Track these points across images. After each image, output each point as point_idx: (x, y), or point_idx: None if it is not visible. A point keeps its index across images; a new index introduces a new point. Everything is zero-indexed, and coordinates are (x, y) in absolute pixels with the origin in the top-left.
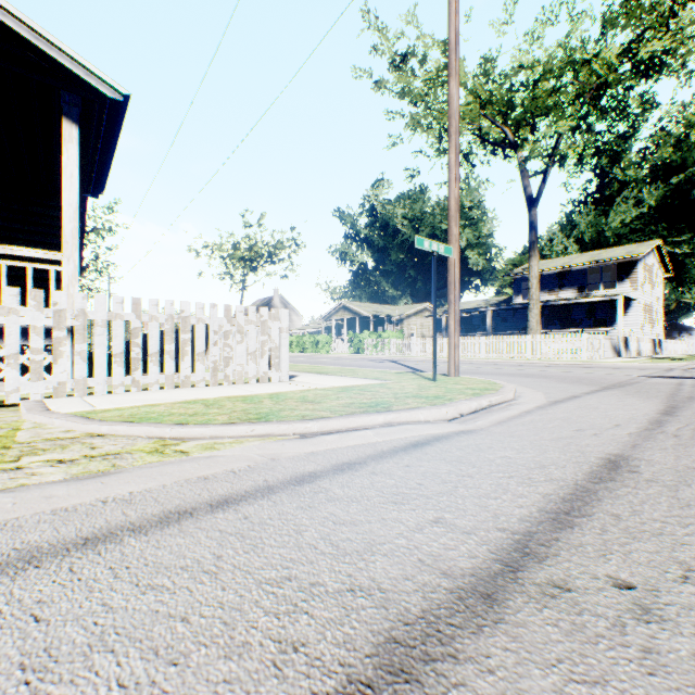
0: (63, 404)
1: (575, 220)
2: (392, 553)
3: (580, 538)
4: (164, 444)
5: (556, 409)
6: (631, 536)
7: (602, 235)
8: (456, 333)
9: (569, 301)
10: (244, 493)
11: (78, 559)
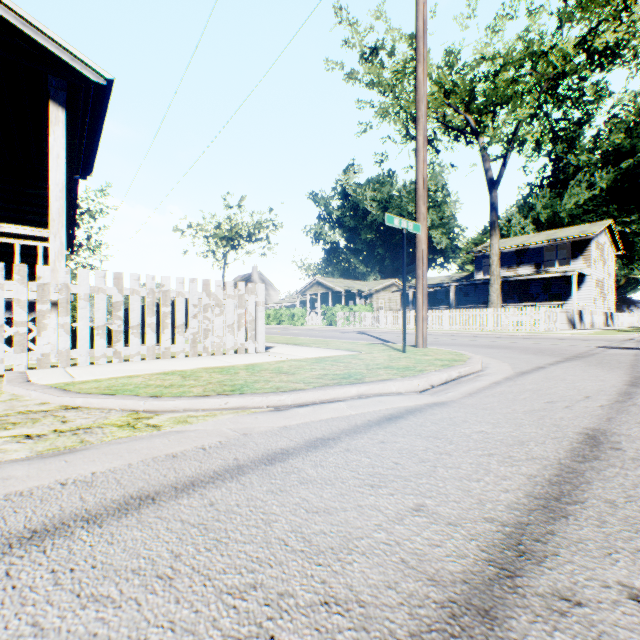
0: (44, 375)
1: (531, 202)
2: (371, 551)
3: (578, 531)
4: (137, 417)
5: (524, 381)
6: (634, 529)
7: (557, 215)
8: (424, 307)
9: (527, 277)
10: (213, 474)
11: (19, 559)
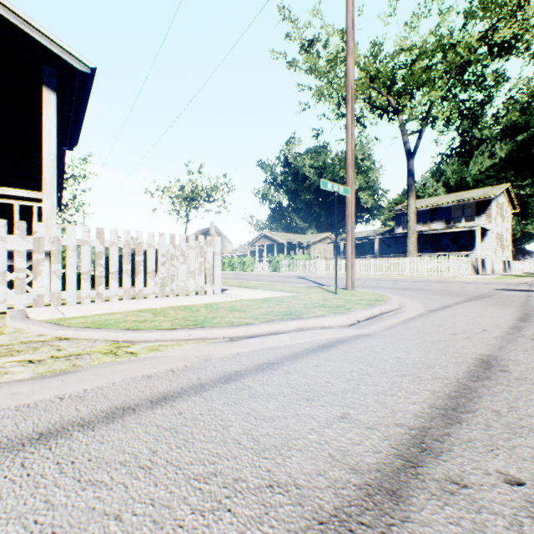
0: (40, 312)
1: (442, 169)
2: (306, 448)
3: (468, 433)
4: (118, 346)
5: (434, 317)
6: (512, 432)
7: (463, 180)
8: (352, 256)
9: (438, 231)
10: (180, 390)
11: (30, 454)
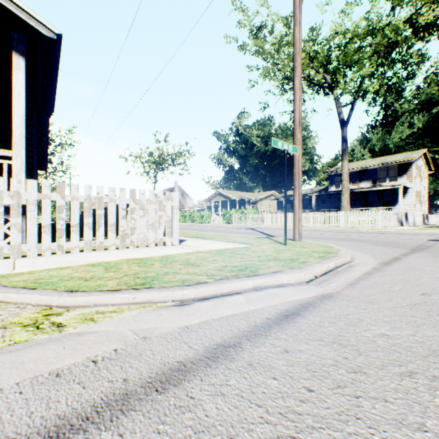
0: None
1: (369, 137)
2: None
3: None
4: (47, 314)
5: (391, 271)
6: None
7: (387, 146)
8: (300, 210)
9: (367, 189)
10: (89, 411)
11: None
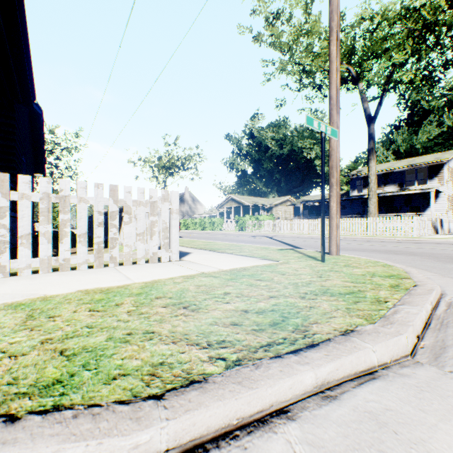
0: None
1: (393, 138)
2: None
3: None
4: None
5: None
6: None
7: (413, 147)
8: (337, 215)
9: (393, 193)
10: None
11: None
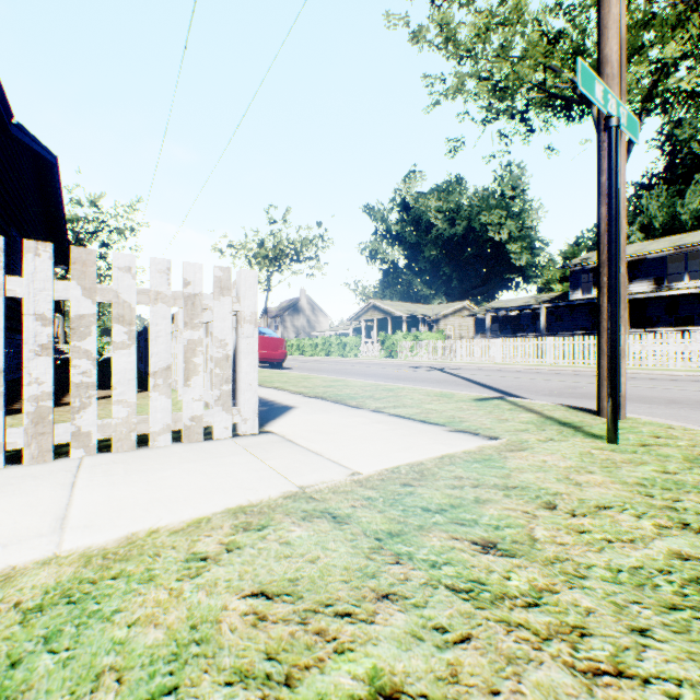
0: None
1: (641, 204)
2: None
3: None
4: None
5: None
6: None
7: (677, 218)
8: (622, 326)
9: (648, 294)
10: None
11: None
